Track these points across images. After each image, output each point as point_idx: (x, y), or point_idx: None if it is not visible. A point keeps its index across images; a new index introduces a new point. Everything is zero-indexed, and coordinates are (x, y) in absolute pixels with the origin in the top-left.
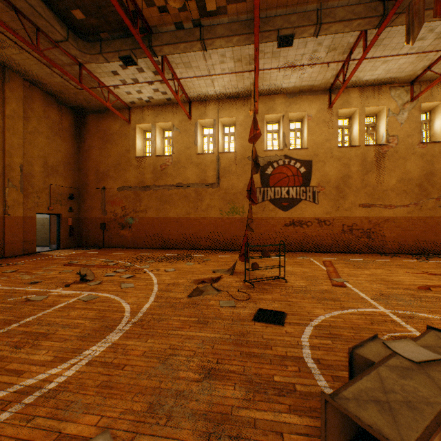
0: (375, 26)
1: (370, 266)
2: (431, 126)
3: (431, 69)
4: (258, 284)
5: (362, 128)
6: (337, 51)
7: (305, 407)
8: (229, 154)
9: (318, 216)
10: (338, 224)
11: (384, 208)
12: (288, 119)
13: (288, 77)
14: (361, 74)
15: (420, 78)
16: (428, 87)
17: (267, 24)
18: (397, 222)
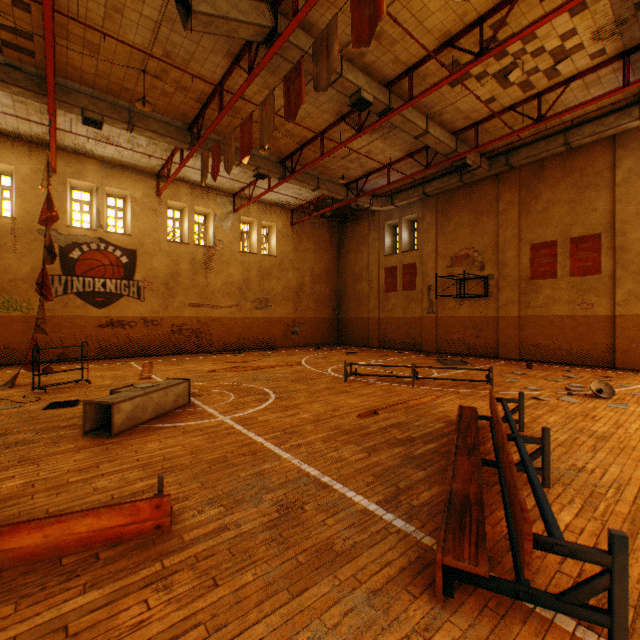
0: (188, 149)
1: (189, 362)
2: (250, 238)
3: (246, 191)
4: (53, 389)
5: (193, 226)
6: (159, 147)
7: (82, 427)
8: (1, 218)
9: (145, 315)
10: (168, 325)
11: (212, 308)
12: (105, 194)
13: (103, 146)
14: (189, 174)
15: (240, 195)
16: (243, 206)
17: (67, 95)
18: (223, 321)
